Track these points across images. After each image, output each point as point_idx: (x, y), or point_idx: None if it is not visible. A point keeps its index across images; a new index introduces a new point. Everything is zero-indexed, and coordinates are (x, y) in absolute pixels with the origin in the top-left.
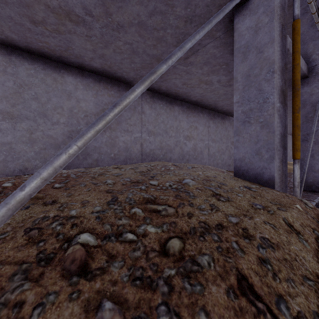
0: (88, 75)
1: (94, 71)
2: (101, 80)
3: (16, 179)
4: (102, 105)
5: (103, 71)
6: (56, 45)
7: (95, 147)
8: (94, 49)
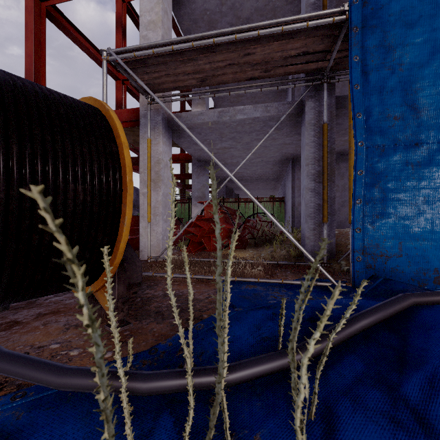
0: None
1: None
2: None
3: (336, 230)
4: None
5: None
6: (338, 150)
7: None
8: None
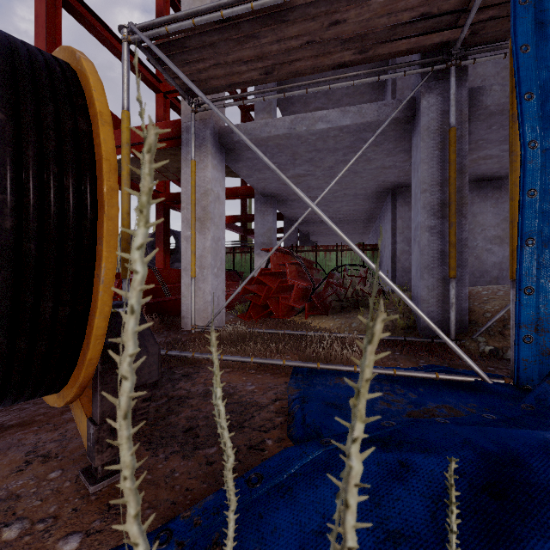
0: (486, 185)
1: (494, 179)
2: (503, 185)
3: None
4: (503, 214)
5: (507, 176)
6: None
7: (495, 263)
8: (501, 166)
